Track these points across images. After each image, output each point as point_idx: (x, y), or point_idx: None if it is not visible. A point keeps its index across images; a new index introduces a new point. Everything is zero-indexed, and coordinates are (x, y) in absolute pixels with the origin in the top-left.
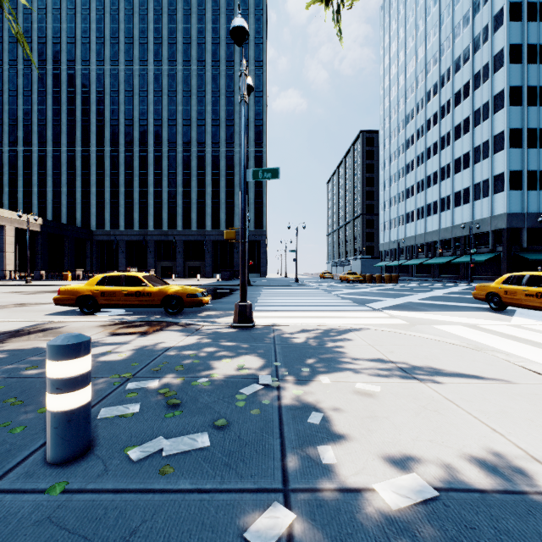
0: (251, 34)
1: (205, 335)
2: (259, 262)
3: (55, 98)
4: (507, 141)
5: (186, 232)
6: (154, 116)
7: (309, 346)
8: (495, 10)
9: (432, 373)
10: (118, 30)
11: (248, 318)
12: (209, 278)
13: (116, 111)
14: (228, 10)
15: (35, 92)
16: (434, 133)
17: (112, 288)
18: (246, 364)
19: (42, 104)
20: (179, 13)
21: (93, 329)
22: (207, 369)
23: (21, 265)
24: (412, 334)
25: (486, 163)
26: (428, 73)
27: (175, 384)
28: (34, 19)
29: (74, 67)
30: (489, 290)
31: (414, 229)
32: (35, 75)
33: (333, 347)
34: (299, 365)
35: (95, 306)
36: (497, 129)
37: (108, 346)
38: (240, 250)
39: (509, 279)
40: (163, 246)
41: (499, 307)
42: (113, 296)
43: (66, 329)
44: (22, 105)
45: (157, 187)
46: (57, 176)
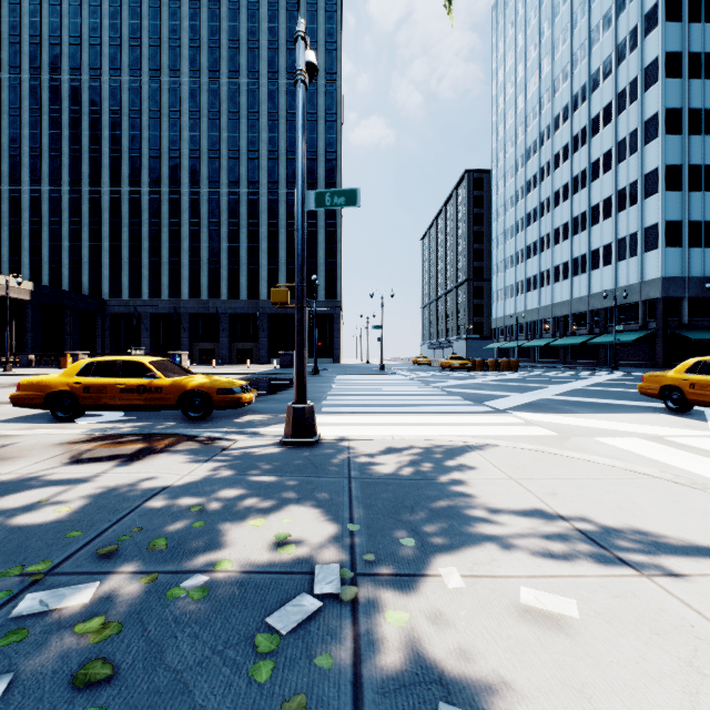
0: (321, 37)
1: (233, 461)
2: (332, 344)
3: (53, 119)
4: (663, 181)
5: (233, 302)
6: (189, 145)
7: (409, 482)
8: (647, 7)
9: (649, 548)
10: (141, 29)
11: (308, 429)
12: (264, 364)
13: (137, 138)
14: (289, 4)
15: (25, 111)
16: (563, 172)
17: (101, 380)
18: (294, 530)
19: (35, 127)
20: (224, 7)
21: (47, 451)
22: (212, 547)
23: (3, 347)
24: (573, 456)
25: (634, 211)
26: (555, 92)
27: (130, 597)
28: (24, 10)
29: (80, 77)
30: (666, 383)
31: (537, 299)
32: (25, 88)
33: (450, 484)
34: (394, 529)
35: (74, 409)
36: (649, 166)
37: (50, 488)
38: (296, 320)
39: (697, 365)
40: (202, 322)
41: (681, 408)
42: (103, 393)
43: (1, 451)
44: (7, 128)
45: (194, 242)
46: (55, 226)
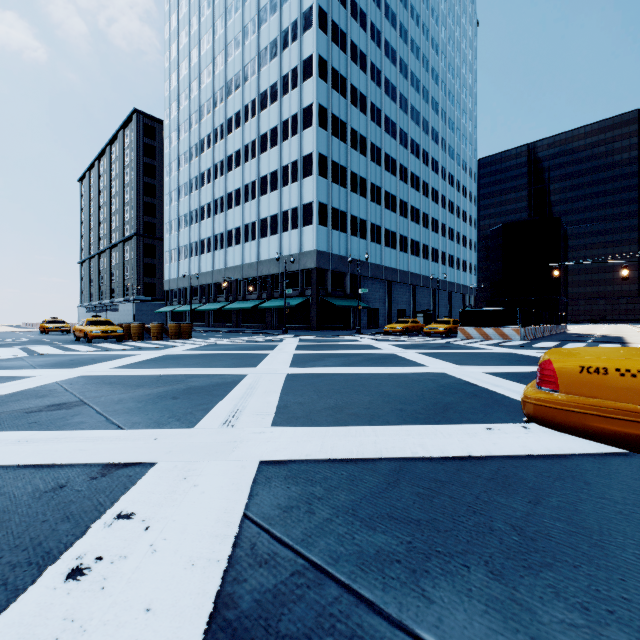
0: None
1: None
2: None
3: None
4: (317, 165)
5: None
6: None
7: None
8: (305, 6)
9: None
10: None
11: None
12: None
13: None
14: None
15: None
16: (236, 138)
17: None
18: None
19: None
20: None
21: None
22: None
23: None
24: None
25: (295, 188)
26: (229, 57)
27: None
28: None
29: None
30: None
31: (212, 262)
32: None
33: None
34: None
35: None
36: (307, 150)
37: None
38: None
39: None
40: None
41: None
42: None
43: None
44: None
45: None
46: None
